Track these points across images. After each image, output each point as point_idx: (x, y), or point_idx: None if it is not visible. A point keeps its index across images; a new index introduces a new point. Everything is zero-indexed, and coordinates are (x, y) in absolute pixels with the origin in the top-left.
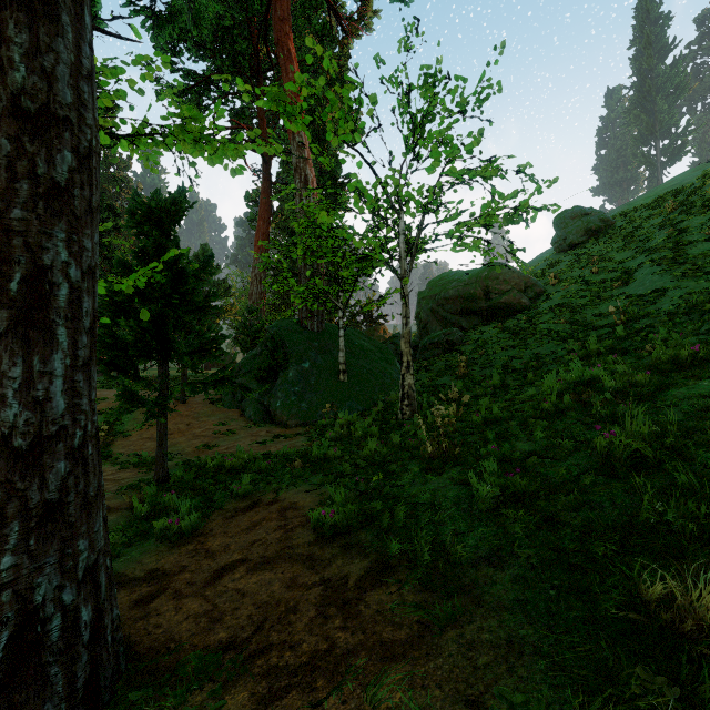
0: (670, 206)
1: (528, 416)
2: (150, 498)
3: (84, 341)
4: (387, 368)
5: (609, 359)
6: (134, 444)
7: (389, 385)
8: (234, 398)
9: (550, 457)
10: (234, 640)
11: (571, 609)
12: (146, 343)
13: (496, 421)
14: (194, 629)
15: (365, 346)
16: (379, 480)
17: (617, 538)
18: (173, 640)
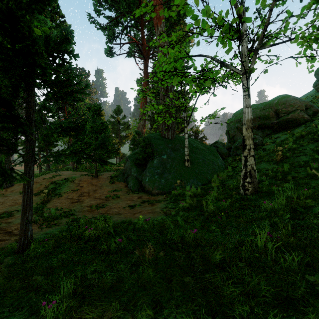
0: None
1: None
2: None
3: None
4: (214, 159)
5: None
6: (60, 202)
7: (217, 169)
8: (123, 176)
9: None
10: None
11: None
12: None
13: None
14: None
15: (199, 147)
16: None
17: None
18: None
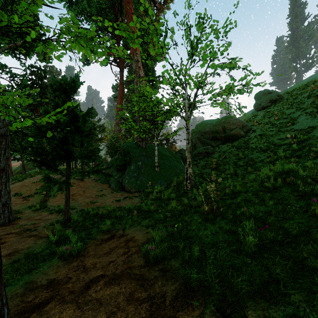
0: (311, 88)
1: (257, 190)
2: (58, 232)
3: None
4: (177, 165)
5: (292, 160)
6: (58, 200)
7: (179, 173)
8: (106, 179)
9: (282, 217)
10: None
11: None
12: (58, 152)
13: (238, 192)
14: None
15: (167, 154)
16: (179, 226)
17: None
18: None
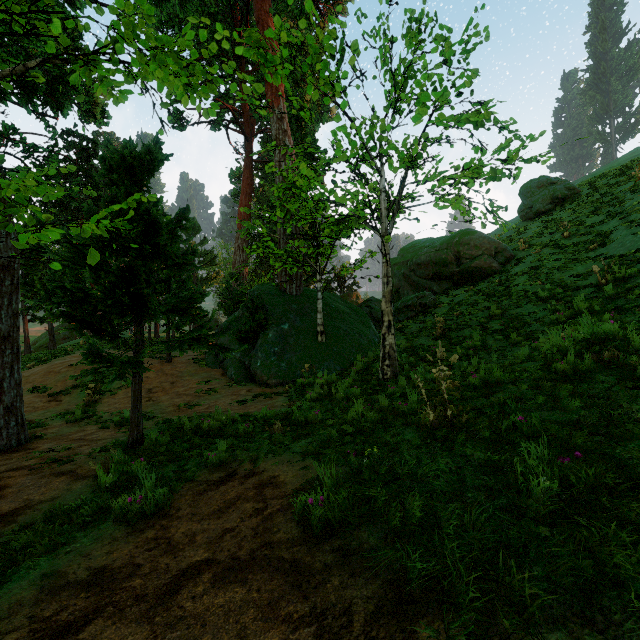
0: (638, 173)
1: (537, 378)
2: (116, 466)
3: None
4: (363, 330)
5: (606, 318)
6: (119, 402)
7: (366, 346)
8: (217, 358)
9: (605, 434)
10: None
11: None
12: (117, 298)
13: (497, 383)
14: None
15: (341, 309)
16: (374, 454)
17: None
18: None
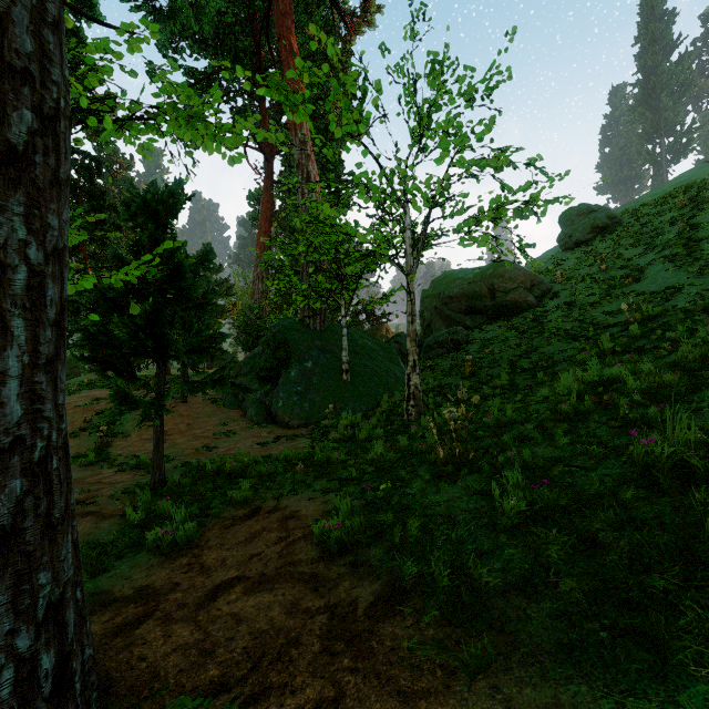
0: (680, 203)
1: (545, 419)
2: (144, 505)
3: (48, 335)
4: (391, 368)
5: (625, 359)
6: (133, 445)
7: (393, 385)
8: (235, 398)
9: (578, 466)
10: (227, 680)
11: (632, 660)
12: (142, 341)
13: (510, 423)
14: (182, 664)
15: (368, 345)
16: (388, 488)
17: (677, 569)
18: (158, 678)
